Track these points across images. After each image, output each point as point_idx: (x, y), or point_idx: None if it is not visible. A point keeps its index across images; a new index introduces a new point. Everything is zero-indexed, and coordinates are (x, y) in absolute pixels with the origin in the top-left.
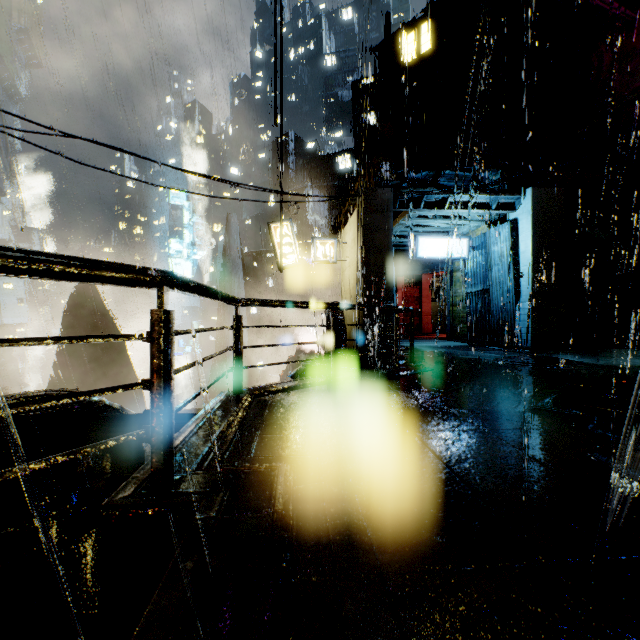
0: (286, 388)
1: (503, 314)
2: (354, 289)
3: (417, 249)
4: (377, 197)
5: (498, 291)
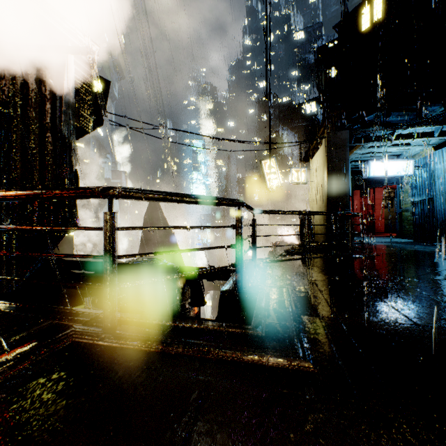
0: (280, 260)
1: (445, 217)
2: (319, 201)
3: (369, 171)
4: (337, 138)
5: (441, 199)
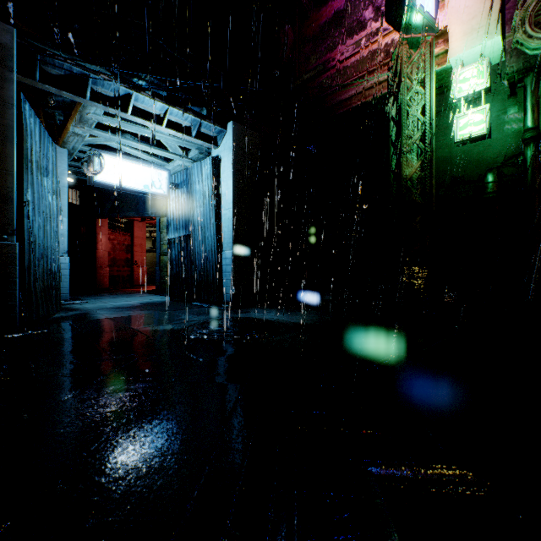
0: None
1: (206, 264)
2: None
3: (94, 169)
4: None
5: (201, 237)
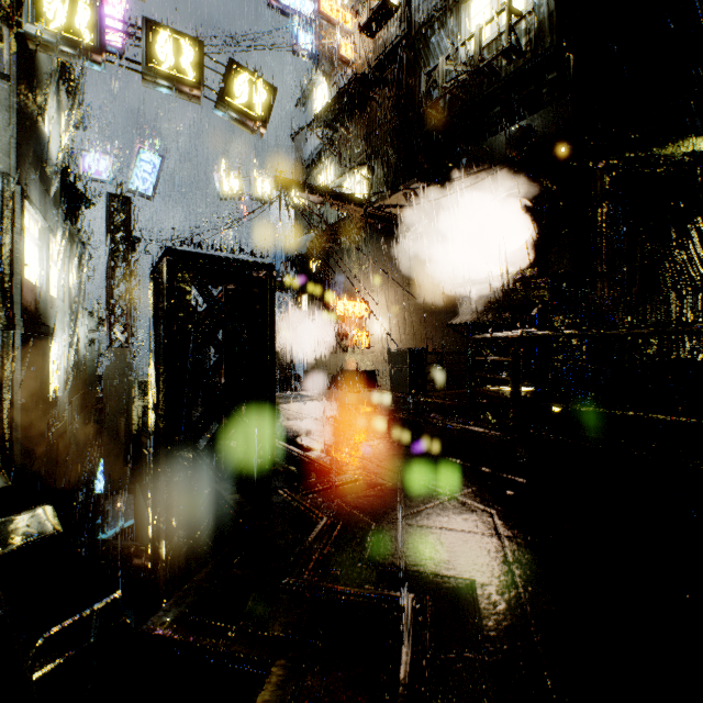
0: None
1: None
2: None
3: None
4: None
5: None
